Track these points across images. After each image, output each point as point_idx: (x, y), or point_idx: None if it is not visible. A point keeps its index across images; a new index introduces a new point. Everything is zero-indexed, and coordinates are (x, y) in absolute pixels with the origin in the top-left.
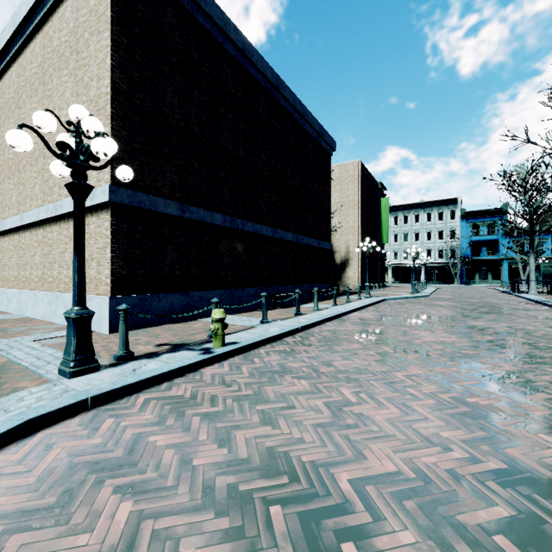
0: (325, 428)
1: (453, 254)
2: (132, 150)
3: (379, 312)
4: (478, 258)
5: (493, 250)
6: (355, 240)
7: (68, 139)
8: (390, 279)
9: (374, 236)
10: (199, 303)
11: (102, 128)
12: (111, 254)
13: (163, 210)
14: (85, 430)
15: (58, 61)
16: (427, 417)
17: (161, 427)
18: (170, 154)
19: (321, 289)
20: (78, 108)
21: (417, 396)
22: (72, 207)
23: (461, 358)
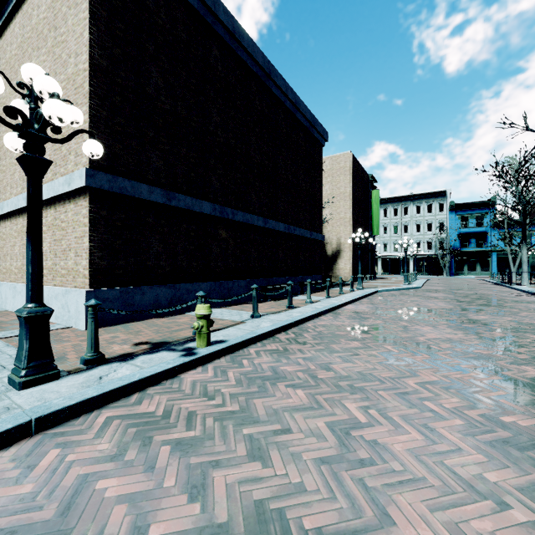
0: (331, 465)
1: (442, 246)
2: (113, 132)
3: (373, 305)
4: (466, 250)
5: (482, 242)
6: (347, 231)
7: (23, 106)
8: (379, 271)
9: (365, 228)
10: (187, 295)
11: (59, 90)
12: (89, 244)
13: (147, 196)
14: (17, 470)
15: (36, 40)
16: (460, 447)
17: (118, 463)
18: (155, 138)
19: (313, 280)
20: (31, 67)
21: (439, 413)
22: (50, 193)
23: (475, 359)
